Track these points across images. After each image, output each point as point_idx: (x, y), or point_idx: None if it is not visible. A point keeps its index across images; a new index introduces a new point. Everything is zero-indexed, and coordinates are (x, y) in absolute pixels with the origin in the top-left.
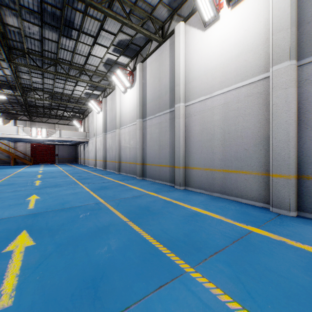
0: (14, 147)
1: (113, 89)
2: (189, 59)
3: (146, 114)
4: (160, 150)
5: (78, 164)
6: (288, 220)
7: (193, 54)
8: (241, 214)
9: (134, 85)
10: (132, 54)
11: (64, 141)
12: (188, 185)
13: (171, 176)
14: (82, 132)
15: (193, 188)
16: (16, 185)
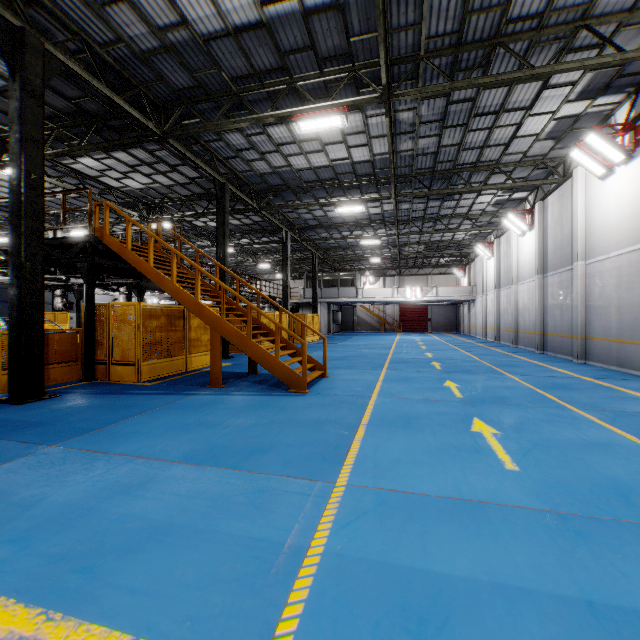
0: (383, 311)
1: (508, 228)
2: (589, 209)
3: (547, 269)
4: (562, 317)
5: (460, 334)
6: (639, 381)
7: (593, 205)
8: (599, 375)
9: (533, 227)
10: (530, 187)
11: (440, 301)
12: (588, 359)
13: (572, 348)
14: (466, 286)
15: (592, 362)
16: (408, 347)
